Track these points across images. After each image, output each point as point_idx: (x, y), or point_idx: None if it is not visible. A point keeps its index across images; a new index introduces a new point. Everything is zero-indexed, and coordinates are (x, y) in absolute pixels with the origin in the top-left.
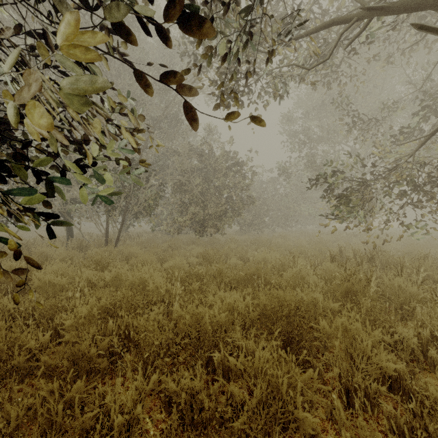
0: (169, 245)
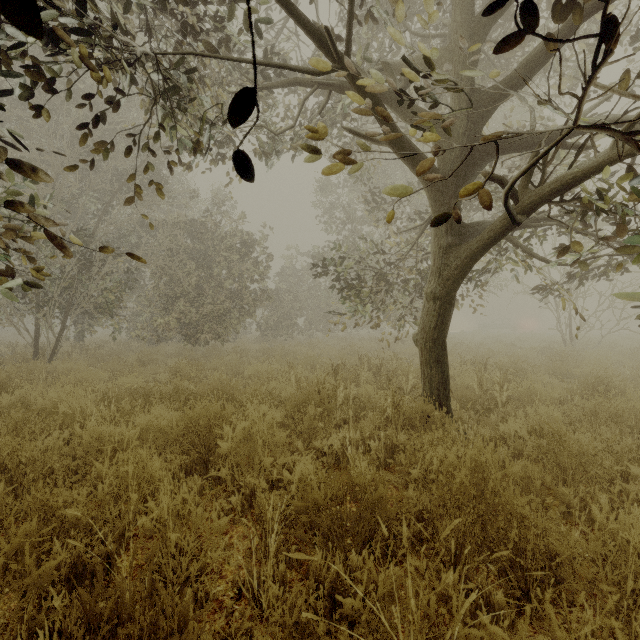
0: (139, 358)
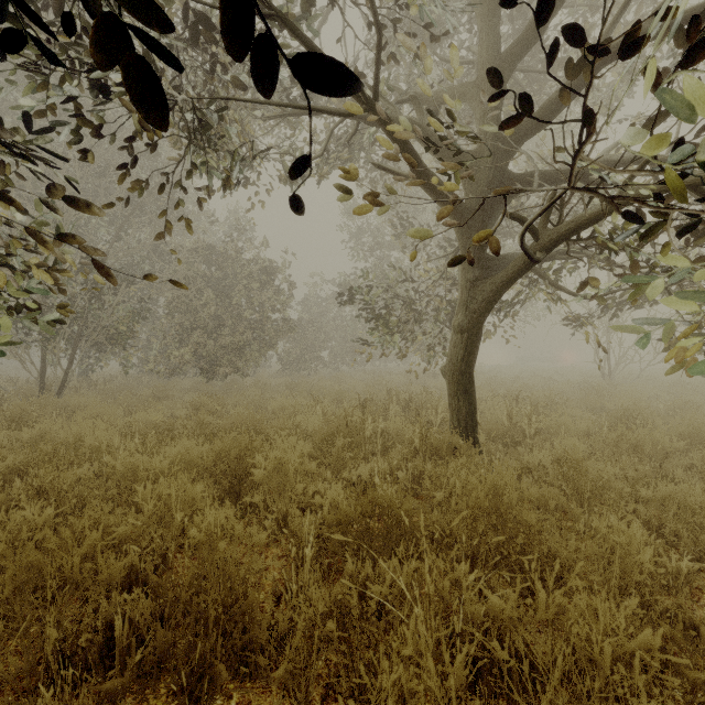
0: (154, 393)
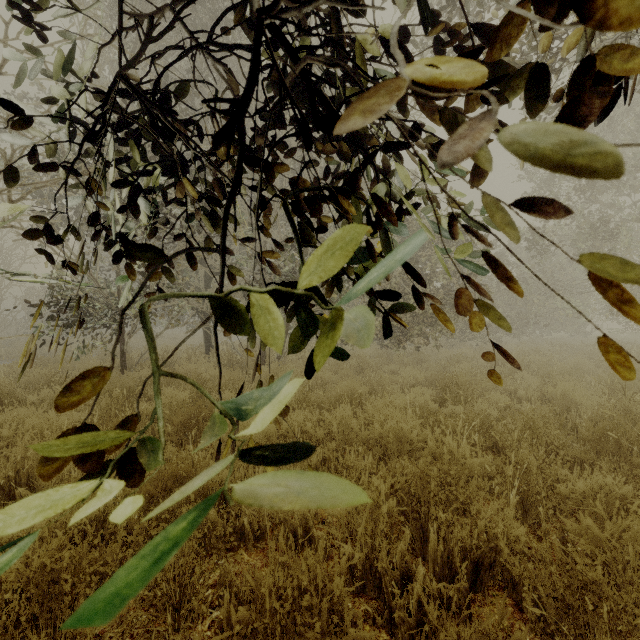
0: (358, 363)
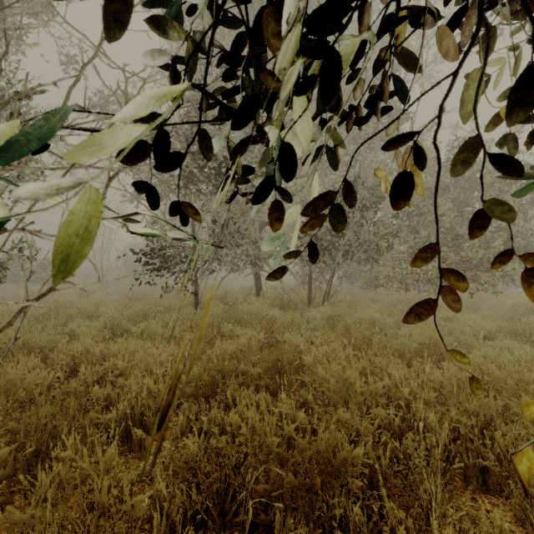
0: (407, 308)
